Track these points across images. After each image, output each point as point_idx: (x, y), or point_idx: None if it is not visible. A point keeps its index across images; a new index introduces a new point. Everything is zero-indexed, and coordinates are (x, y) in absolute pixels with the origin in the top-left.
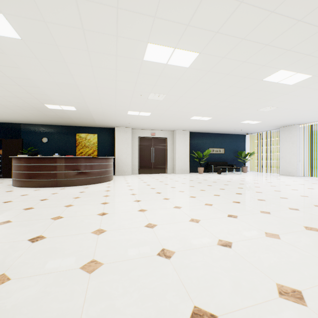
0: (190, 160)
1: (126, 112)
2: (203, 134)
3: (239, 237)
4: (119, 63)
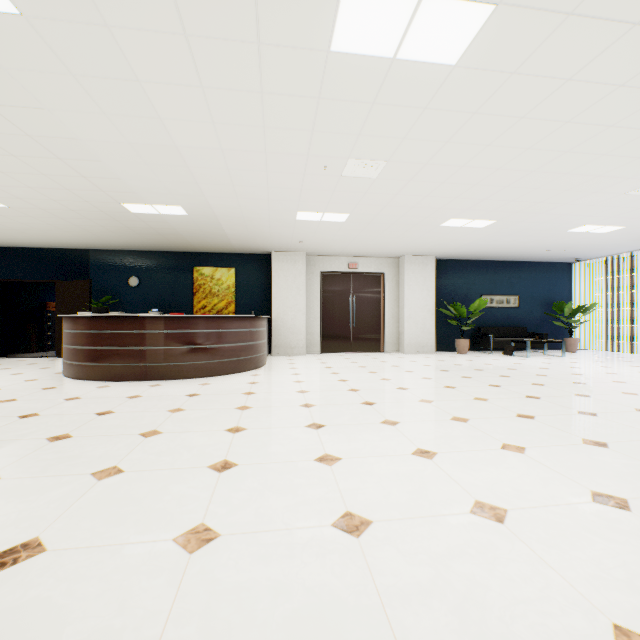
0: (437, 322)
1: (293, 214)
2: (467, 263)
3: None
4: (269, 71)
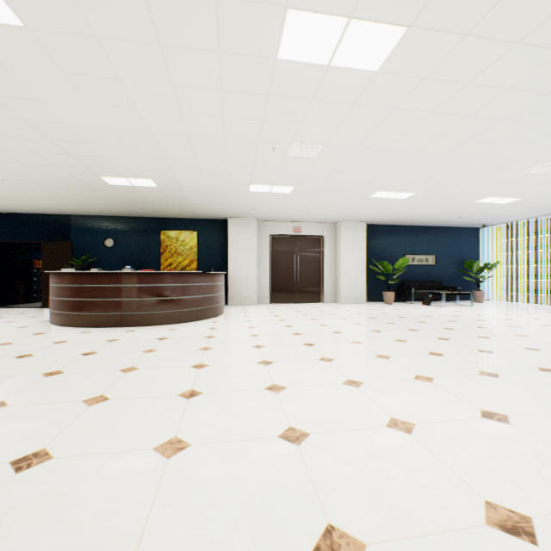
0: (368, 277)
1: (246, 186)
2: (393, 228)
3: (544, 498)
4: (227, 73)
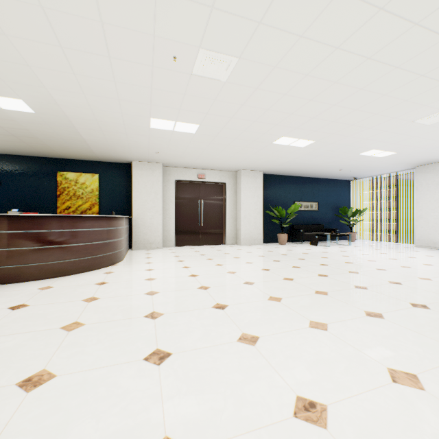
0: (264, 221)
1: (146, 120)
2: (285, 178)
3: None
4: None
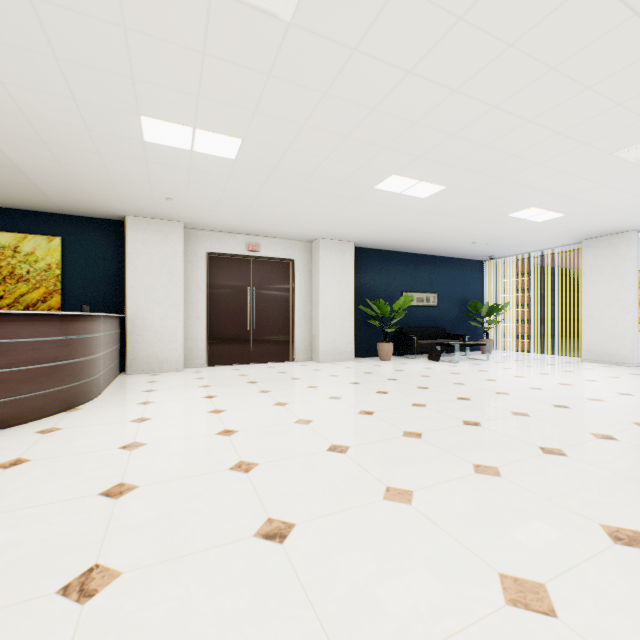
0: (356, 323)
1: (133, 121)
2: (388, 255)
3: None
4: None
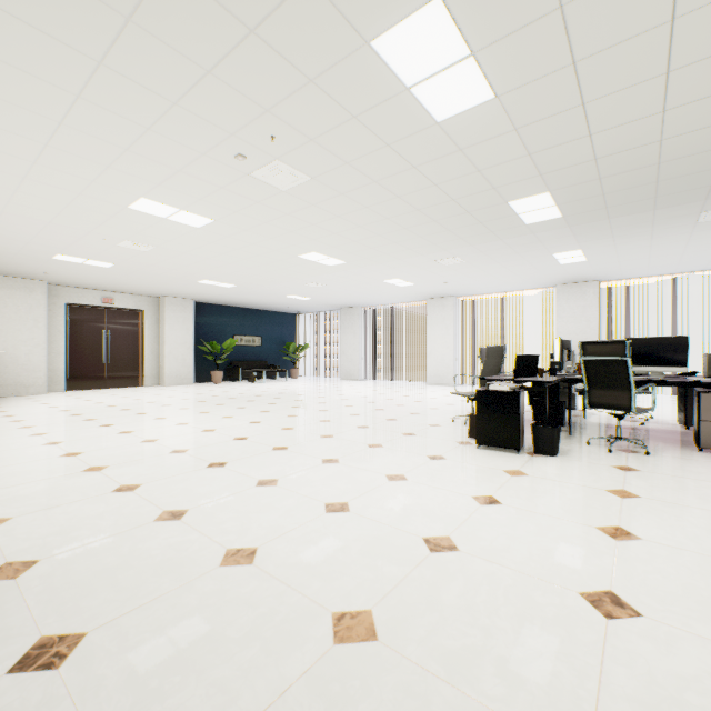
0: (197, 357)
1: (52, 254)
2: (223, 308)
3: (256, 434)
4: (81, 201)
